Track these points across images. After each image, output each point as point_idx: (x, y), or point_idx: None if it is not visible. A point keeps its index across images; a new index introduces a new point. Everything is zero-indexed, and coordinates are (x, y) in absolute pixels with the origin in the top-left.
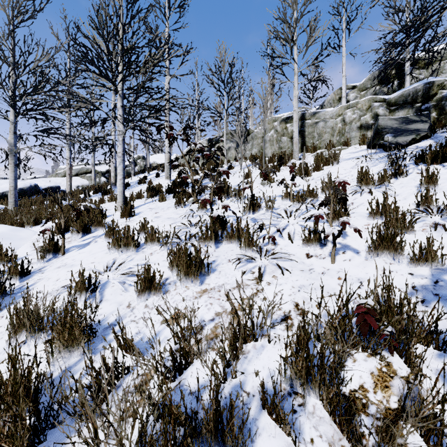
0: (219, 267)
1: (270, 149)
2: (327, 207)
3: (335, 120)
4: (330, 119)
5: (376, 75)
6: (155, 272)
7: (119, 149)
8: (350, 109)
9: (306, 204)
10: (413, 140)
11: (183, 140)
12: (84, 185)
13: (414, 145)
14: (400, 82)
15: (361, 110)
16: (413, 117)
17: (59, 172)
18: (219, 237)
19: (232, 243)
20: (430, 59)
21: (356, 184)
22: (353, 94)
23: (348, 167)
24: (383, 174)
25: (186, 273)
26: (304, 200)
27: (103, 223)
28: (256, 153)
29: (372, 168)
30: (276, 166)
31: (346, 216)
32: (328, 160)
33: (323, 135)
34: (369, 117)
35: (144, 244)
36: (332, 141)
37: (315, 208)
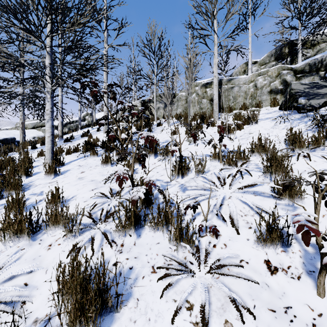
0: (137, 288)
1: (192, 109)
2: (266, 175)
3: (248, 85)
4: (243, 85)
5: (273, 53)
6: (18, 324)
7: (47, 107)
8: (262, 76)
9: (238, 168)
10: (324, 103)
11: (110, 98)
12: (39, 136)
13: (326, 108)
14: (292, 59)
15: (271, 76)
16: (322, 82)
17: (18, 126)
18: (142, 219)
19: (158, 228)
20: (315, 41)
21: (284, 145)
22: (255, 68)
23: (267, 127)
24: (318, 137)
25: (75, 321)
26: (235, 163)
27: (18, 187)
28: (181, 112)
29: (294, 129)
30: (199, 124)
31: (301, 194)
32: (247, 120)
33: (237, 98)
34: (278, 83)
35: (47, 225)
36: (245, 103)
37: (250, 174)
